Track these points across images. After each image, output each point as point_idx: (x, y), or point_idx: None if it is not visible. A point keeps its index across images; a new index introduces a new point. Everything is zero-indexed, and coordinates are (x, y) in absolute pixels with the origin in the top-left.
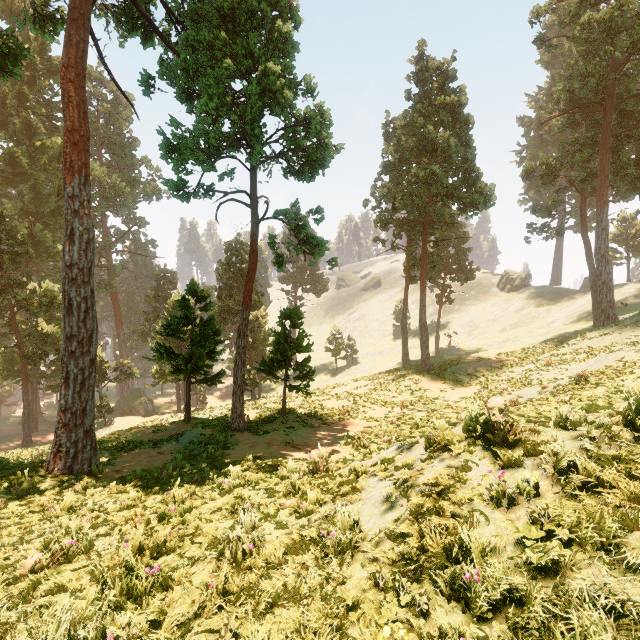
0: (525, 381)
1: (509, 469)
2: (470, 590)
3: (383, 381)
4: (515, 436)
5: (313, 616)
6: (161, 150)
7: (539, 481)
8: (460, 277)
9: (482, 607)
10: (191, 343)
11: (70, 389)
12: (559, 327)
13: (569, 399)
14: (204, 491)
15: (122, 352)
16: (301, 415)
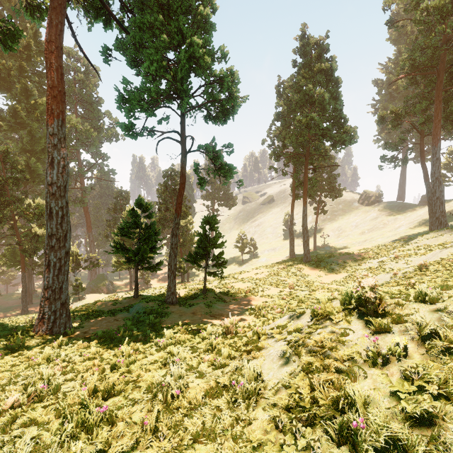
0: (380, 269)
1: (380, 334)
2: (356, 435)
3: (276, 269)
4: (383, 308)
5: (225, 452)
6: (117, 102)
7: (406, 344)
8: (331, 195)
9: (368, 451)
10: (138, 241)
11: (51, 273)
12: (404, 231)
13: (414, 282)
14: (145, 348)
15: (91, 248)
16: (217, 293)
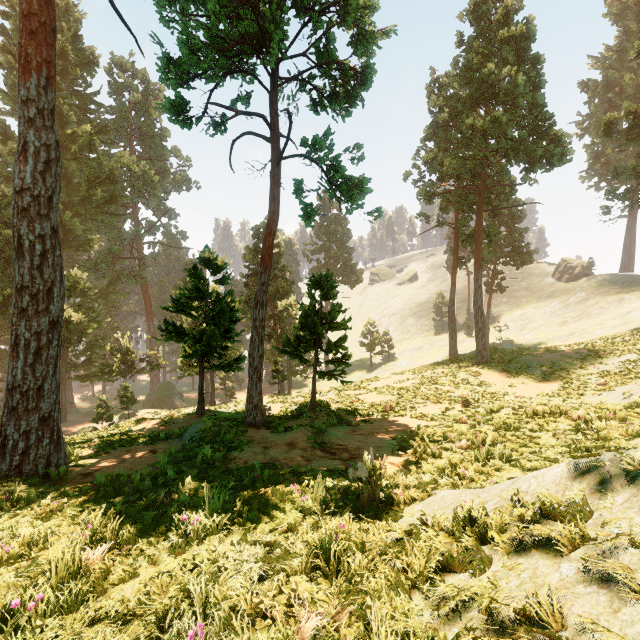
0: (629, 374)
1: None
2: None
3: (430, 375)
4: None
5: None
6: (160, 71)
7: None
8: (515, 260)
9: None
10: (205, 321)
11: (19, 360)
12: None
13: None
14: (155, 534)
15: (152, 344)
16: (334, 410)
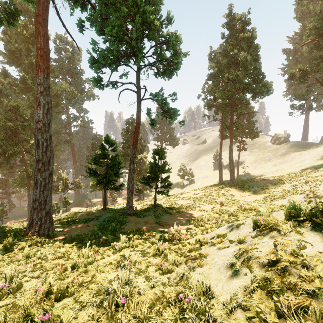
0: (293, 191)
1: None
2: None
3: (209, 191)
4: None
5: None
6: (89, 63)
7: None
8: (251, 136)
9: None
10: (106, 168)
11: (38, 189)
12: (308, 163)
13: None
14: (104, 249)
15: (76, 175)
16: (164, 207)
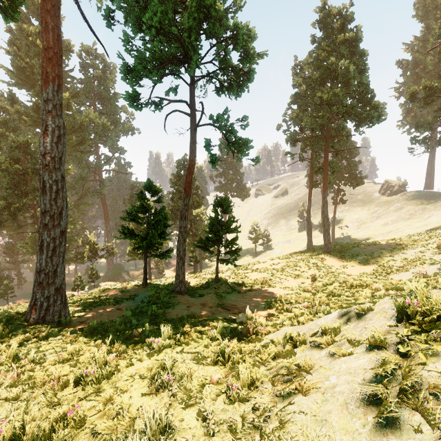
0: (419, 260)
1: None
2: None
3: (293, 260)
4: None
5: None
6: (121, 73)
7: None
8: (352, 183)
9: None
10: (147, 226)
11: (44, 254)
12: (436, 221)
13: None
14: (136, 349)
15: (108, 238)
16: (230, 283)
